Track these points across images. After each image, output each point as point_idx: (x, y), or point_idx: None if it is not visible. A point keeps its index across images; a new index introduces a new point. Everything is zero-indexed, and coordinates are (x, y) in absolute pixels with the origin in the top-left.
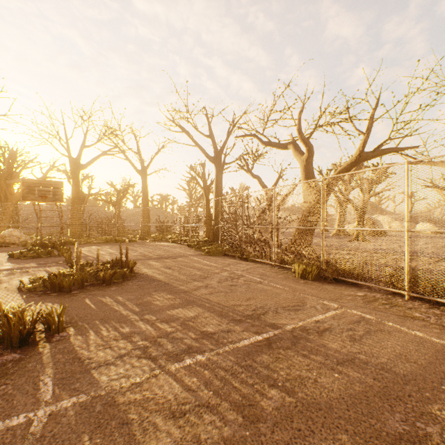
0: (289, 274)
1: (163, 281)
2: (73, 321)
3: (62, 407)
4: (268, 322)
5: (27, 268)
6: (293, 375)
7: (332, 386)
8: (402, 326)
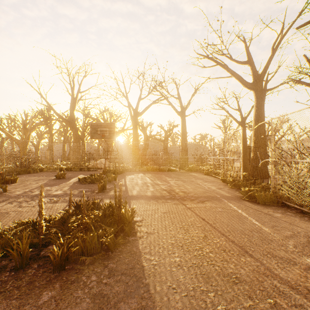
0: None
1: (154, 293)
2: None
3: None
4: None
5: (64, 196)
6: None
7: None
8: None
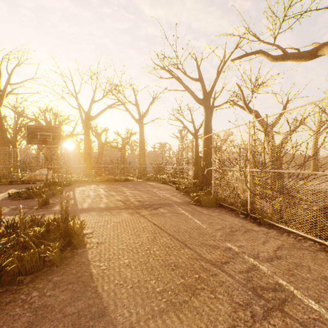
0: None
1: (102, 292)
2: None
3: None
4: None
5: None
6: None
7: None
8: None
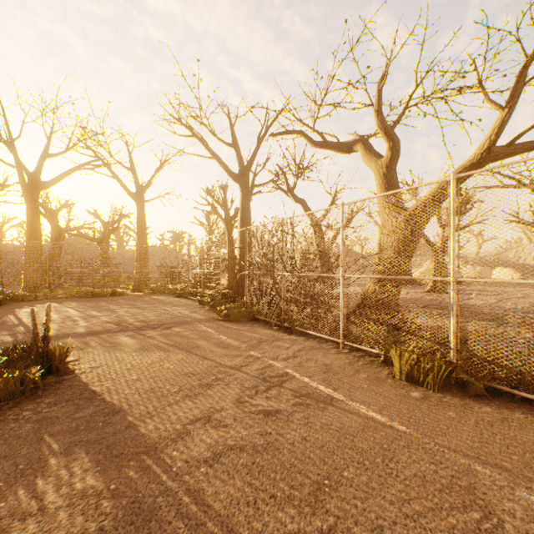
0: (379, 370)
1: (112, 400)
2: None
3: None
4: None
5: None
6: None
7: None
8: None
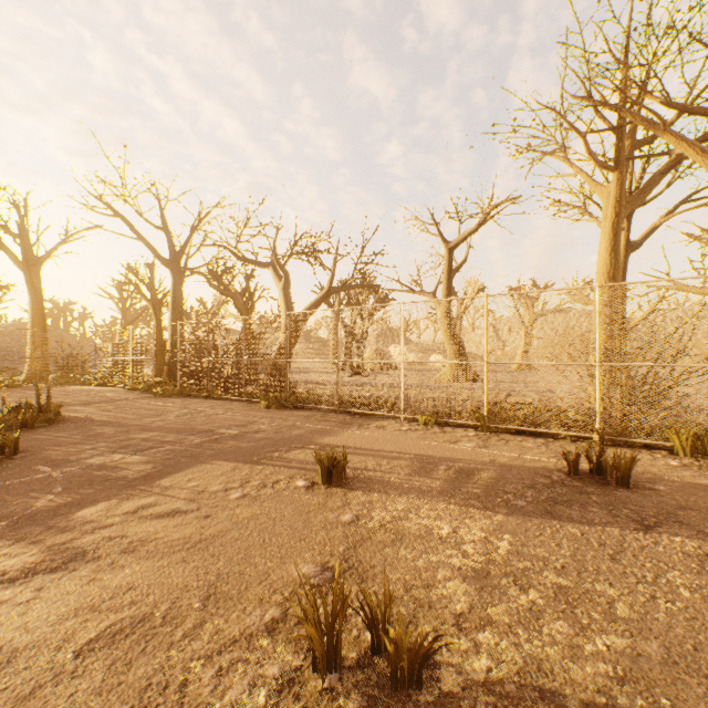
0: (256, 407)
1: (108, 421)
2: (22, 449)
3: (68, 470)
4: (220, 432)
5: None
6: (226, 446)
7: (247, 446)
8: (316, 425)
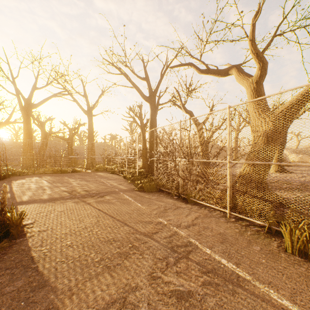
0: (268, 241)
1: (43, 270)
2: None
3: None
4: None
5: None
6: None
7: None
8: None
